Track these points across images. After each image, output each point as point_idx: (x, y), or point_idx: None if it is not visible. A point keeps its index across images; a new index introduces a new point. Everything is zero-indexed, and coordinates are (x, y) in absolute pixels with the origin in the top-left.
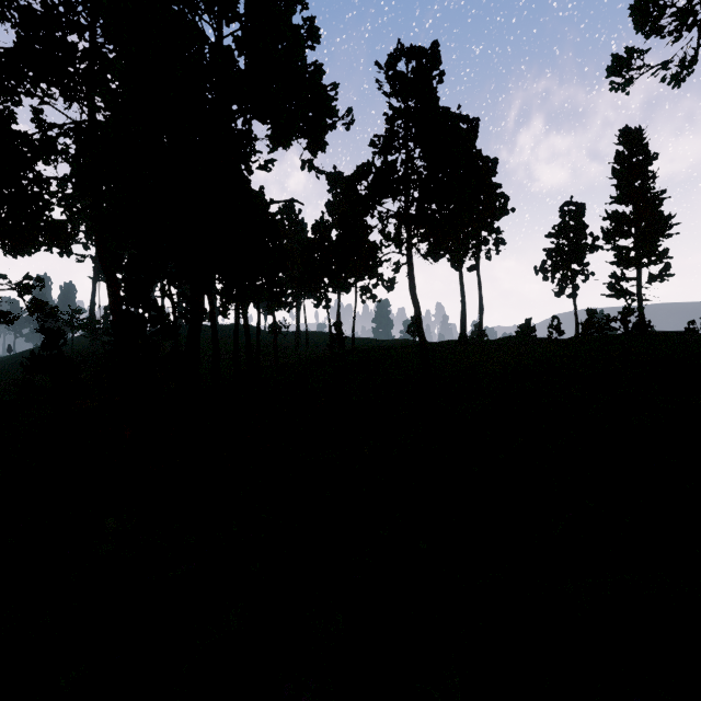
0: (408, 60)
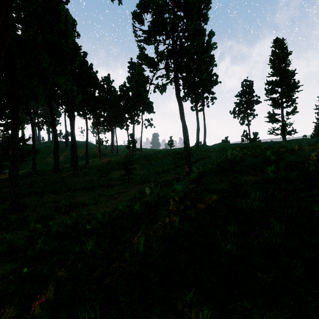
0: None
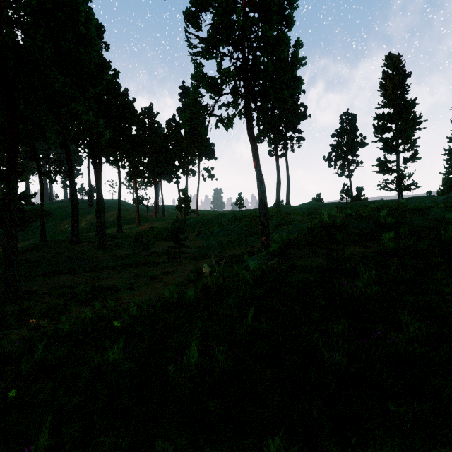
0: None
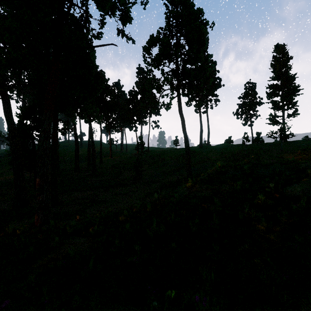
0: None
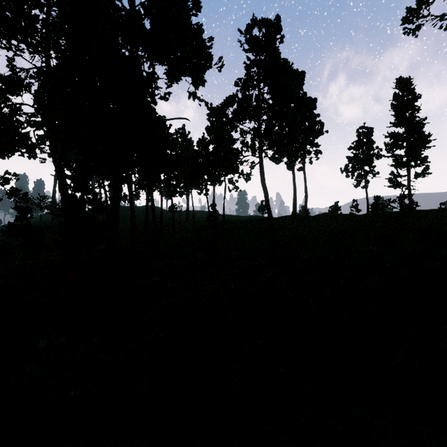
0: (259, 28)
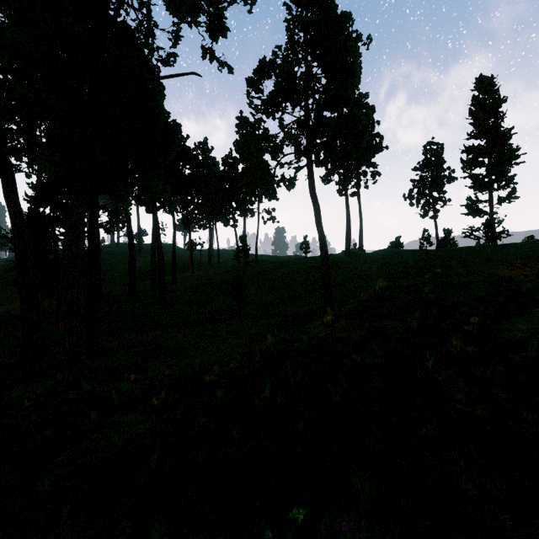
0: None
